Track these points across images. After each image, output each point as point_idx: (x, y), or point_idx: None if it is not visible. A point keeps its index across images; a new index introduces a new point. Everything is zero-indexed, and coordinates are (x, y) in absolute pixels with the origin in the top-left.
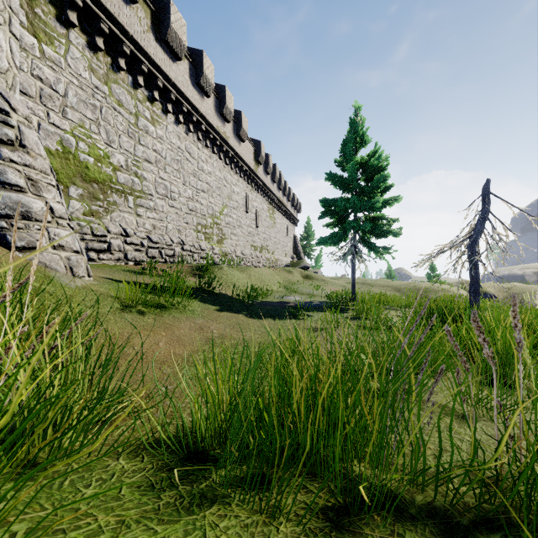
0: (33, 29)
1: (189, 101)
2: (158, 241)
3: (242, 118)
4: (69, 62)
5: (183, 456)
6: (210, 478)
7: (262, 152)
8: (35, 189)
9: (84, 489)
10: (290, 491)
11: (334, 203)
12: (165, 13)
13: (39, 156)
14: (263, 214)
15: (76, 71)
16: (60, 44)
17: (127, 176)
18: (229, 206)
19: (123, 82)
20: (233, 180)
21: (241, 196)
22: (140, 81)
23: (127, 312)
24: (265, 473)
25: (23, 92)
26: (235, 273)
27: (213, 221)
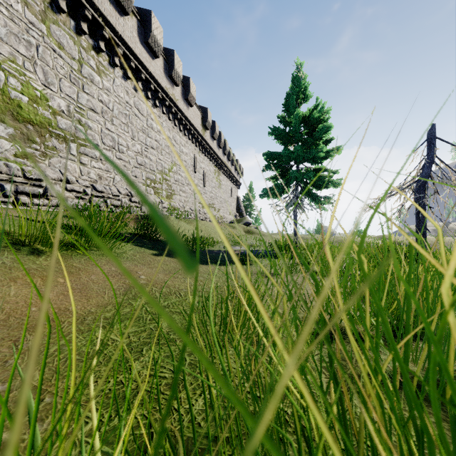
0: None
1: (137, 57)
2: (103, 190)
3: (190, 84)
4: None
5: None
6: None
7: (209, 118)
8: None
9: None
10: None
11: (278, 156)
12: None
13: None
14: (210, 175)
15: None
16: None
17: (69, 123)
18: (178, 164)
19: (65, 25)
20: (182, 141)
21: (190, 156)
22: (84, 28)
23: (11, 250)
24: None
25: None
26: (182, 224)
27: (163, 177)
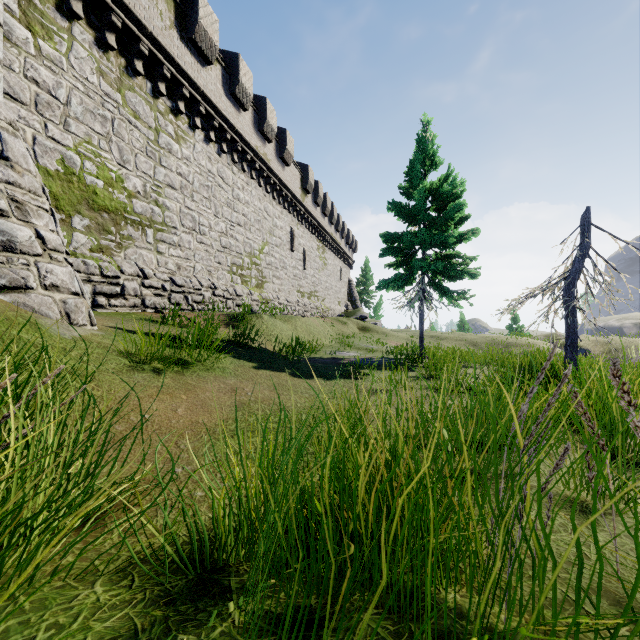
0: (26, 20)
1: (222, 114)
2: (183, 284)
3: (286, 137)
4: (72, 63)
5: (193, 576)
6: (229, 618)
7: (311, 179)
8: (21, 213)
9: None
10: None
11: (399, 238)
12: (192, 6)
13: (27, 172)
14: (312, 254)
15: (81, 73)
16: (62, 40)
17: (145, 205)
18: (270, 243)
19: (141, 90)
20: (275, 212)
21: (285, 231)
22: (162, 89)
23: (137, 369)
24: (313, 606)
25: (14, 98)
26: (278, 323)
27: (252, 261)
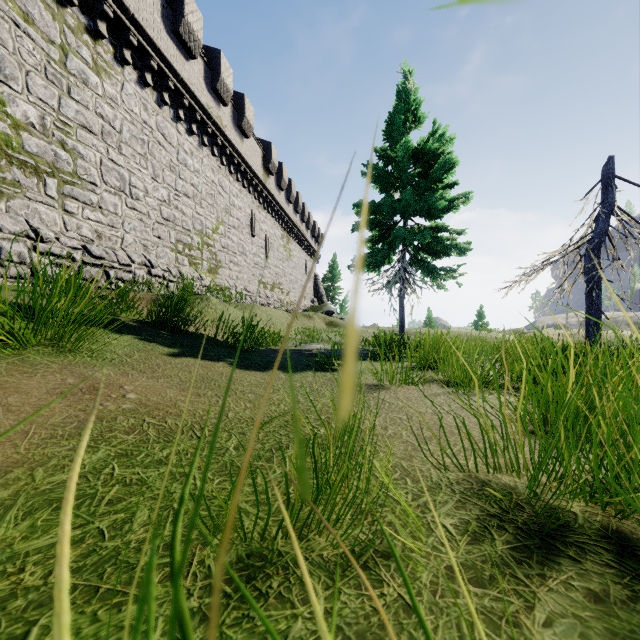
0: None
1: (161, 54)
2: (103, 256)
3: (245, 104)
4: None
5: None
6: None
7: (274, 158)
8: None
9: None
10: None
11: (376, 208)
12: None
13: None
14: (275, 242)
15: None
16: None
17: (43, 144)
18: (226, 223)
19: None
20: (232, 189)
21: (245, 213)
22: None
23: None
24: None
25: None
26: (231, 310)
27: (203, 241)
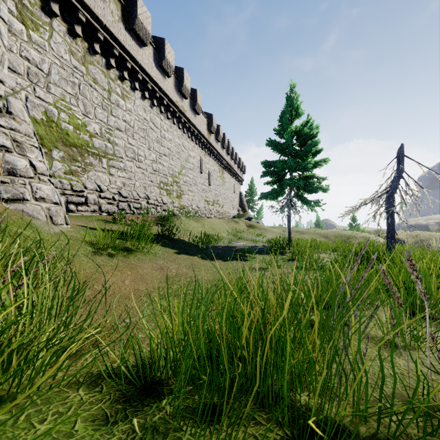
0: (21, 18)
1: (153, 80)
2: (127, 196)
3: (197, 95)
4: (52, 46)
5: (140, 385)
6: (163, 410)
7: (214, 123)
8: (20, 149)
9: (38, 425)
10: (240, 427)
11: (274, 165)
12: (133, 6)
13: (23, 122)
14: (214, 175)
15: (58, 53)
16: (45, 31)
17: (101, 142)
18: (186, 167)
19: (98, 64)
20: (189, 146)
21: (196, 159)
22: (112, 63)
23: (98, 254)
24: (215, 403)
25: (13, 70)
26: (191, 223)
27: (173, 180)
